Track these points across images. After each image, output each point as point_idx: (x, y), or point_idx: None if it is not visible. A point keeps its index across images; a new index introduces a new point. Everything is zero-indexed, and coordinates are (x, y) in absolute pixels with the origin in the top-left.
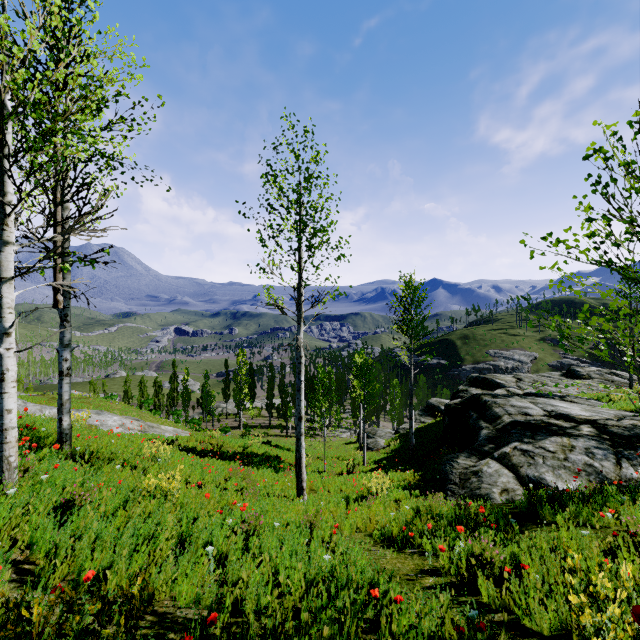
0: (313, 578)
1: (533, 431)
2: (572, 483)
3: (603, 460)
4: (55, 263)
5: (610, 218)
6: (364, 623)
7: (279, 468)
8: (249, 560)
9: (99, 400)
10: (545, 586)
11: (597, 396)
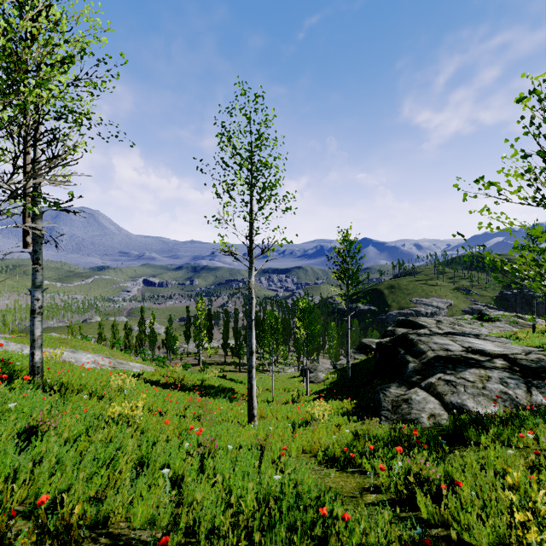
0: (264, 497)
1: (454, 364)
2: (490, 408)
3: (516, 388)
4: (24, 208)
5: (545, 153)
6: (313, 540)
7: (233, 398)
8: (204, 481)
9: (75, 341)
10: (480, 502)
11: (505, 335)
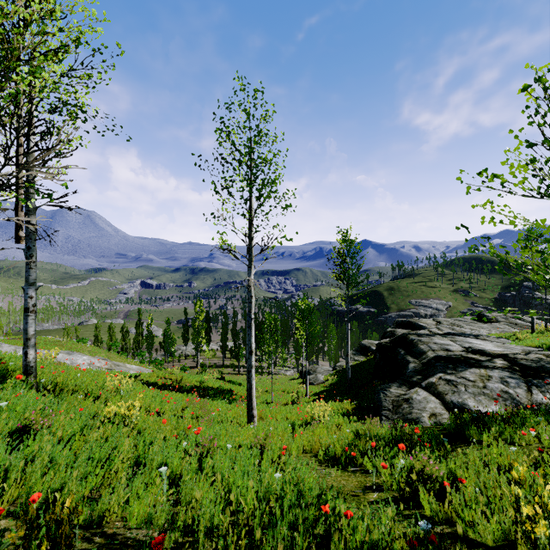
0: (264, 496)
1: (454, 364)
2: (491, 407)
3: (516, 388)
4: (17, 201)
5: None
6: (315, 539)
7: (232, 400)
8: (203, 480)
9: (71, 343)
10: (484, 498)
11: (505, 335)
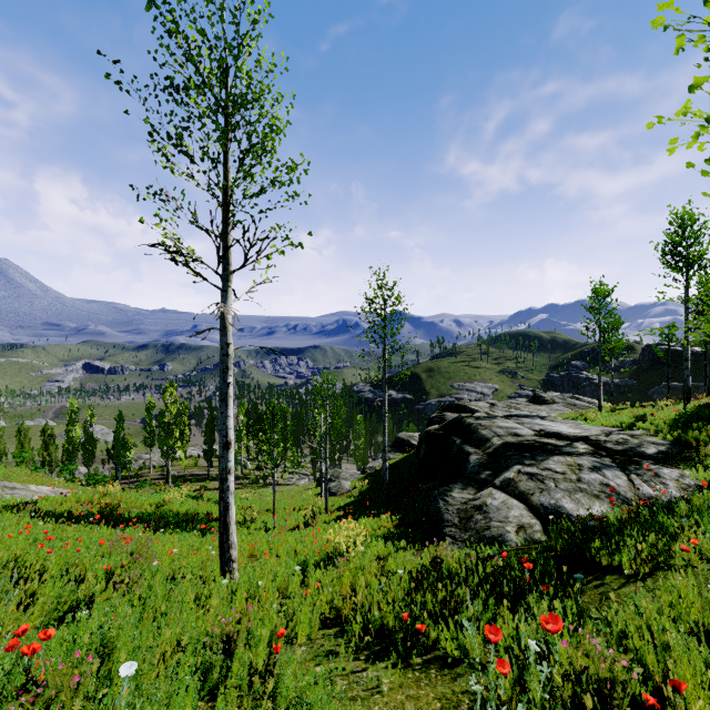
0: None
1: (530, 452)
2: (594, 509)
3: (615, 478)
4: None
5: None
6: None
7: (208, 529)
8: None
9: None
10: None
11: (571, 417)
